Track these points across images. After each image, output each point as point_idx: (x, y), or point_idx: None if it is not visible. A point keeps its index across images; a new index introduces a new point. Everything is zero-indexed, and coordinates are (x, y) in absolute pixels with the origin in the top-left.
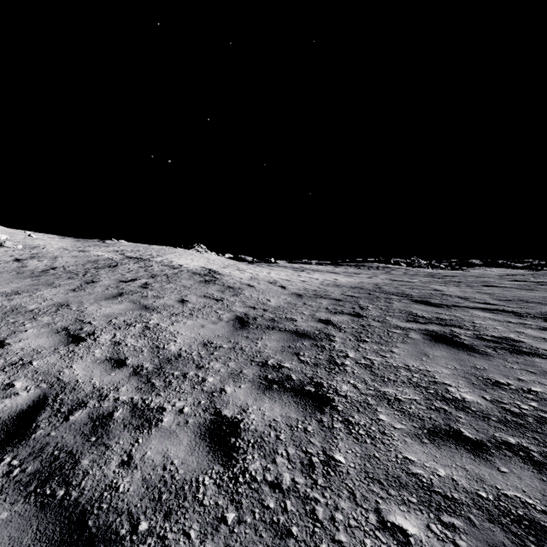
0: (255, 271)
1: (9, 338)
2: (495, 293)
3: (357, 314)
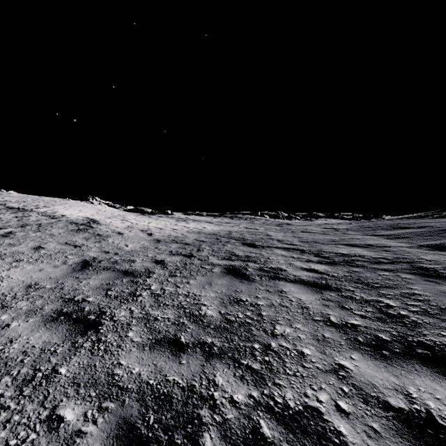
0: (138, 221)
1: None
2: (303, 237)
3: (190, 254)
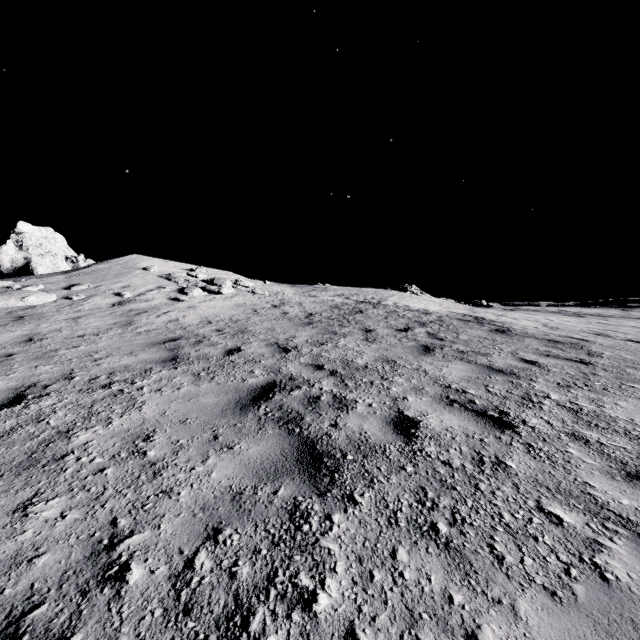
0: (524, 317)
1: (402, 408)
2: None
3: None
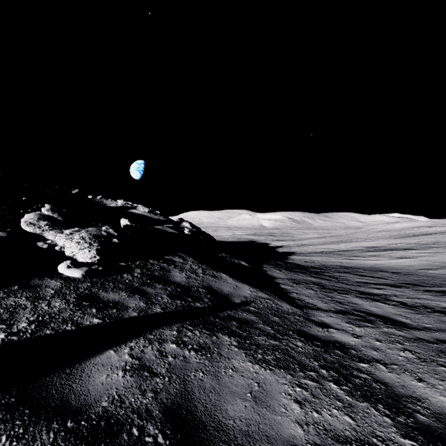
0: None
1: None
2: None
3: None
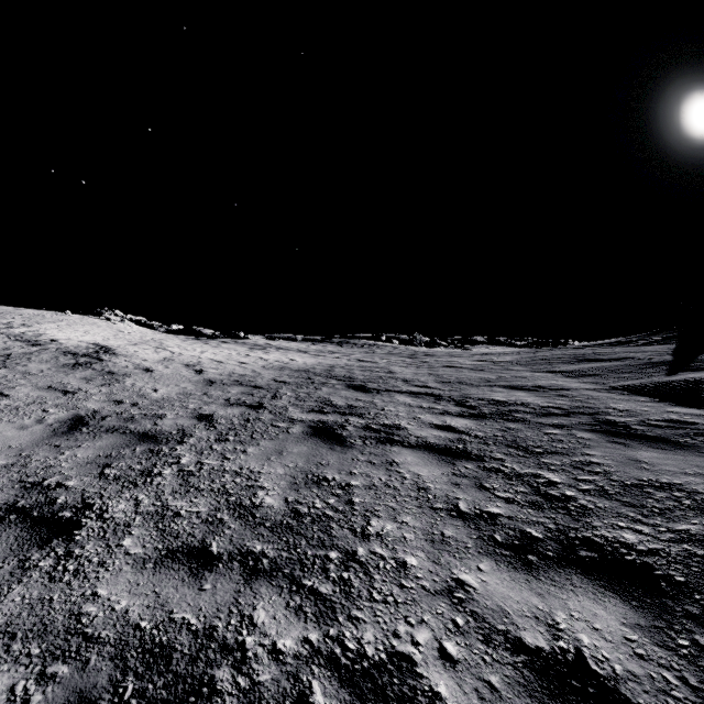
0: (184, 349)
1: None
2: (444, 375)
3: (259, 404)
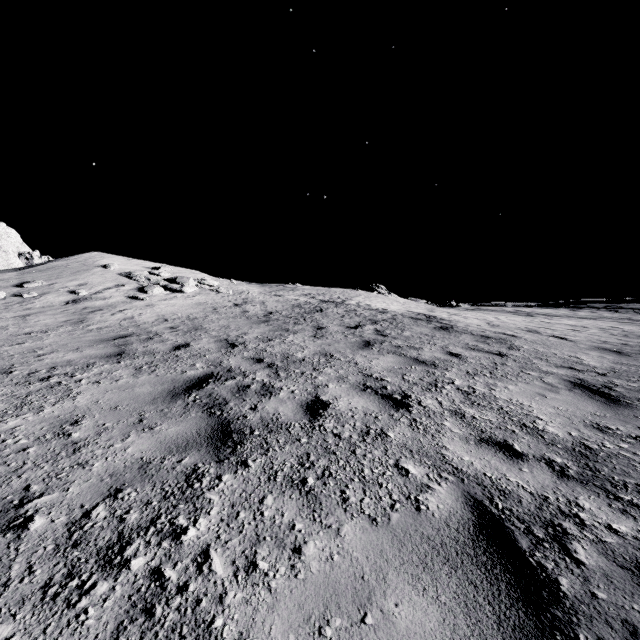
0: (475, 316)
1: (320, 393)
2: None
3: None
